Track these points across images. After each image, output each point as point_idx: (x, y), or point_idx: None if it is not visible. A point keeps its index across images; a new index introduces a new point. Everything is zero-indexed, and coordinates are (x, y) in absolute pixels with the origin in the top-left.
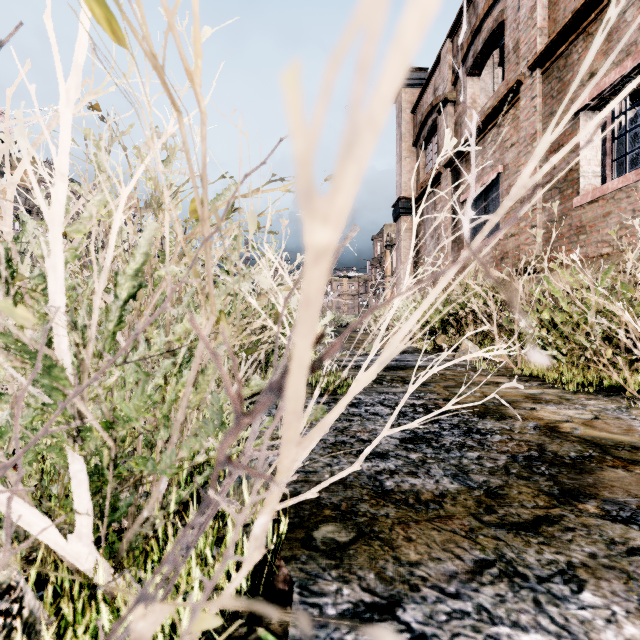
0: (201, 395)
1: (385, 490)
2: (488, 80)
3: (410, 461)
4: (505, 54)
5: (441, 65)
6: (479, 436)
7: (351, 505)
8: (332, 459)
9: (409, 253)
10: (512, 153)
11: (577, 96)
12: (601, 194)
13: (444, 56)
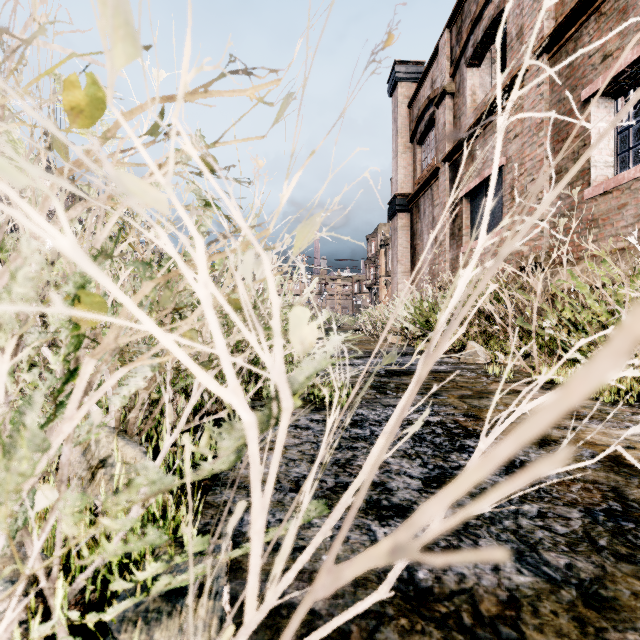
0: (8, 507)
1: (419, 591)
2: (485, 75)
3: None
4: (508, 42)
5: (439, 57)
6: None
7: (368, 633)
8: None
9: (405, 251)
10: (516, 145)
11: (588, 81)
12: (616, 184)
13: (442, 47)
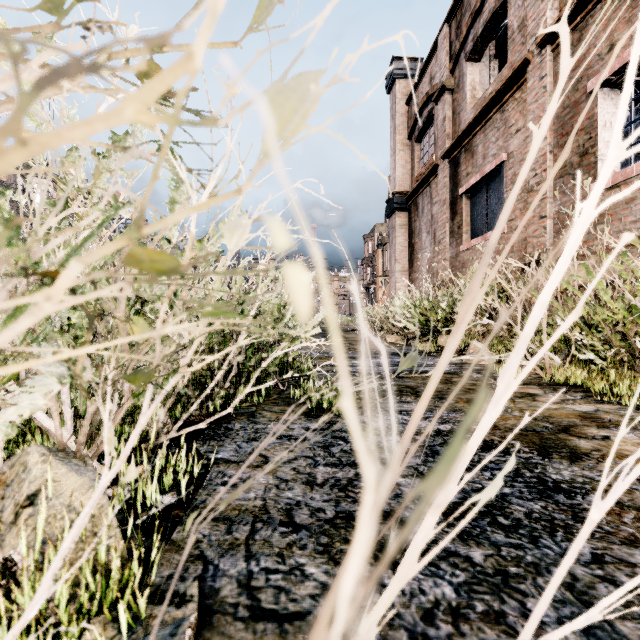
0: None
1: None
2: (484, 72)
3: (478, 573)
4: (509, 34)
5: (438, 52)
6: (565, 498)
7: None
8: (332, 569)
9: (403, 250)
10: (517, 139)
11: (594, 72)
12: (624, 178)
13: (441, 42)
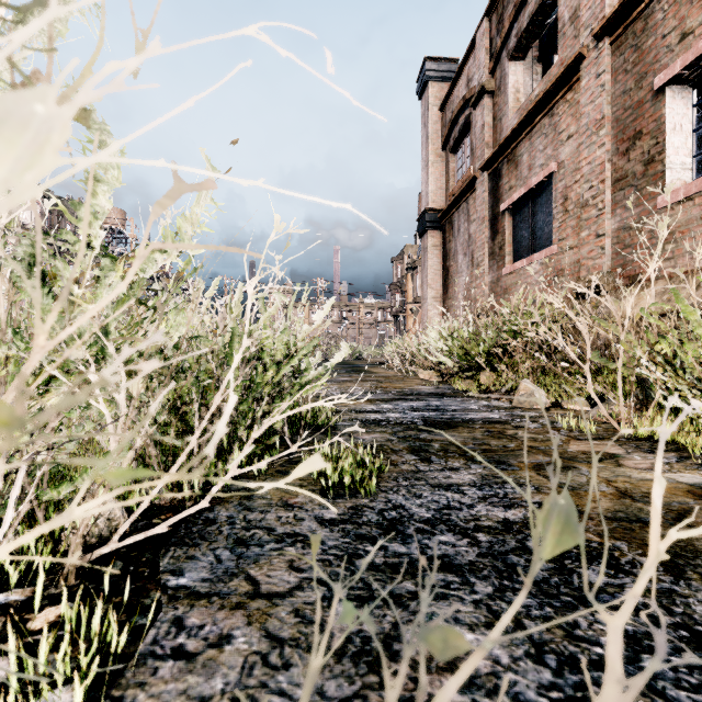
0: None
1: None
2: (526, 76)
3: None
4: (559, 27)
5: (476, 50)
6: None
7: None
8: None
9: (437, 274)
10: (569, 147)
11: (662, 66)
12: (699, 189)
13: (480, 39)
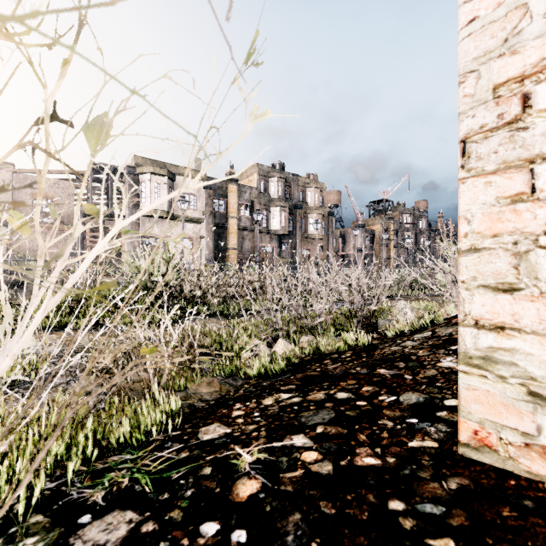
0: None
1: None
2: None
3: None
4: None
5: None
6: None
7: None
8: None
9: None
10: None
11: None
12: None
13: None
